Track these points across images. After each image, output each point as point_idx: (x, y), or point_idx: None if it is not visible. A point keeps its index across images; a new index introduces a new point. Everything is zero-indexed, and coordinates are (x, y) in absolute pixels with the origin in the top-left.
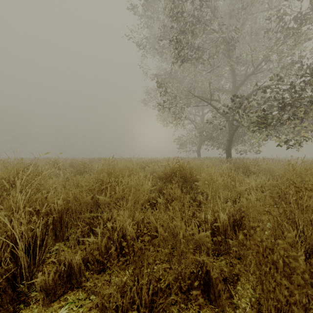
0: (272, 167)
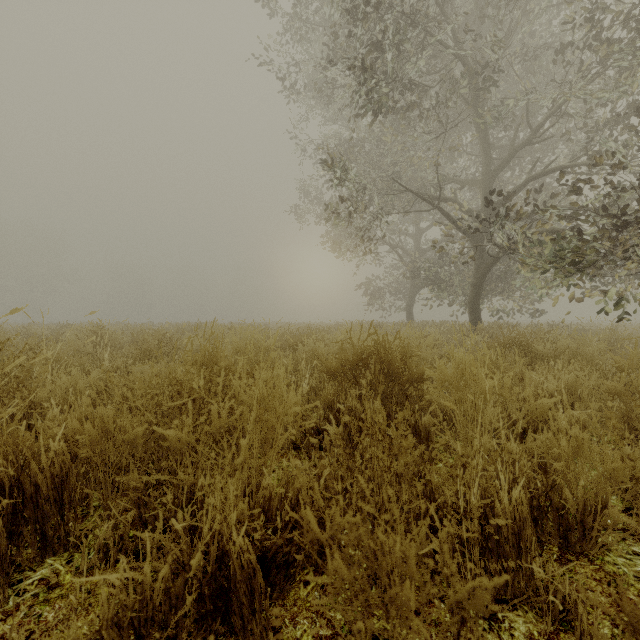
0: (587, 346)
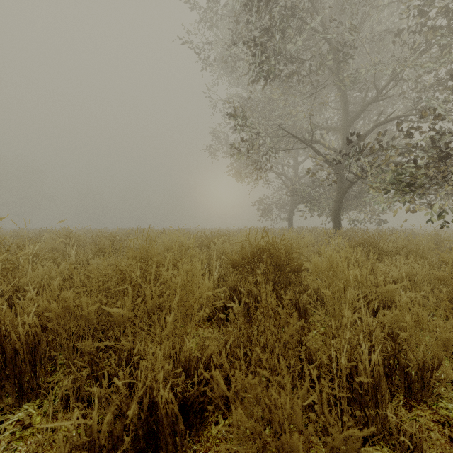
0: (419, 245)
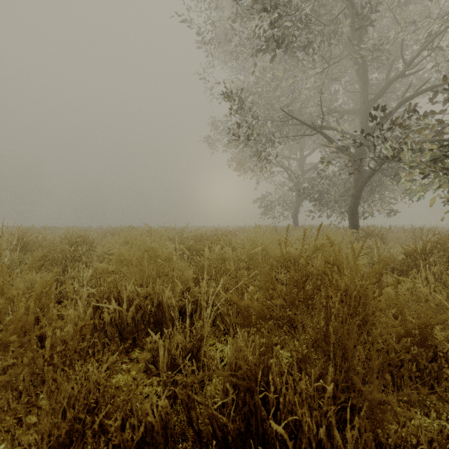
0: None
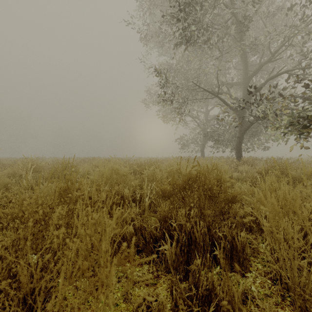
0: None
